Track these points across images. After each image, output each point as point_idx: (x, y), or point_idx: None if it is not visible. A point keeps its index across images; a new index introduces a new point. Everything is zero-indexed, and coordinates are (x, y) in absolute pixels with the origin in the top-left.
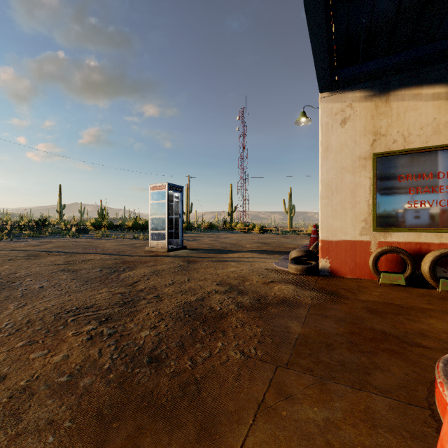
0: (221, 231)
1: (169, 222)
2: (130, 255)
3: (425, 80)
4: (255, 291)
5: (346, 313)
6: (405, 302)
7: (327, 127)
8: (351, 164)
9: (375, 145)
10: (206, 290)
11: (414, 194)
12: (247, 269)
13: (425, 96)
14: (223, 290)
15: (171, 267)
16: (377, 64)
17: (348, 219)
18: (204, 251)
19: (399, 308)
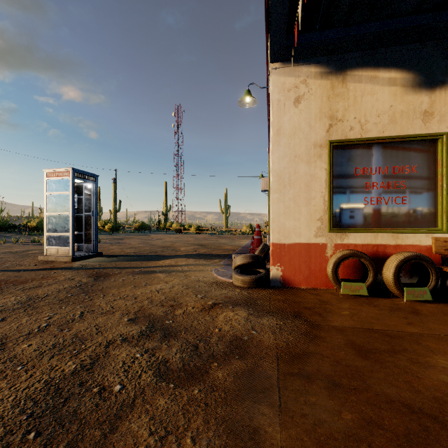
0: (154, 231)
1: (78, 221)
2: (6, 269)
3: (382, 62)
4: (191, 327)
5: (331, 360)
6: (386, 325)
7: (278, 105)
8: (305, 151)
9: (331, 131)
10: (105, 337)
11: (370, 190)
12: (180, 285)
13: (381, 79)
14: (137, 332)
15: (63, 288)
16: (335, 33)
17: (302, 218)
18: (126, 258)
19: (387, 338)
